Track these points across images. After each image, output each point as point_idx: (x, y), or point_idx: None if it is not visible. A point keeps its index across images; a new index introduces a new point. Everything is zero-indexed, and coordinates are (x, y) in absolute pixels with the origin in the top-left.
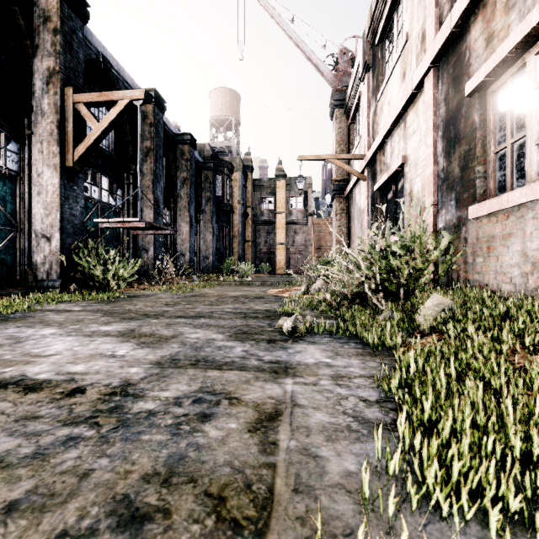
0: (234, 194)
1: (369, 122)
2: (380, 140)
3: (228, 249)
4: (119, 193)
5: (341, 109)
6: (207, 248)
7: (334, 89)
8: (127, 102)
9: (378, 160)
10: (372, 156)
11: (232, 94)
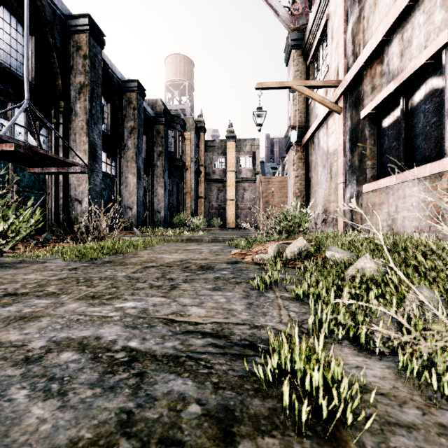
0: (187, 153)
1: (345, 39)
2: (379, 38)
3: (182, 204)
4: (43, 132)
5: (298, 50)
6: (159, 203)
7: (291, 28)
8: None
9: (367, 76)
10: (357, 73)
11: (185, 61)
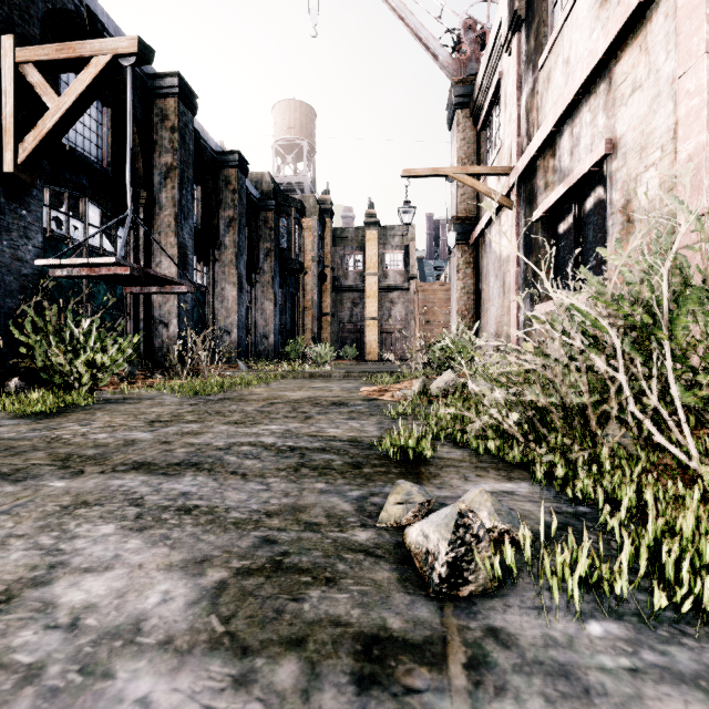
0: (306, 248)
1: (519, 113)
2: (548, 128)
3: (298, 326)
4: (120, 233)
5: (465, 109)
6: (266, 324)
7: (455, 79)
8: (108, 59)
9: (540, 168)
10: (529, 163)
11: (303, 109)
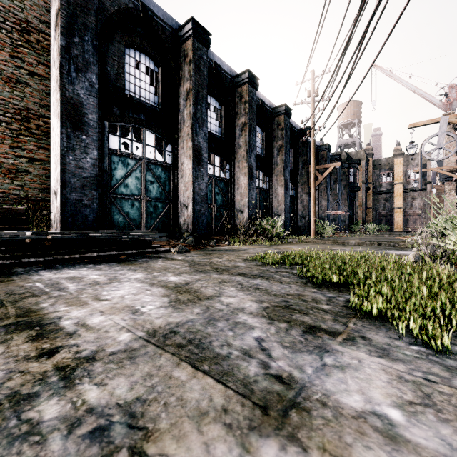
0: (359, 177)
1: None
2: None
3: (355, 215)
4: None
5: (449, 125)
6: (344, 215)
7: (443, 114)
8: (333, 167)
9: None
10: None
11: (355, 104)
